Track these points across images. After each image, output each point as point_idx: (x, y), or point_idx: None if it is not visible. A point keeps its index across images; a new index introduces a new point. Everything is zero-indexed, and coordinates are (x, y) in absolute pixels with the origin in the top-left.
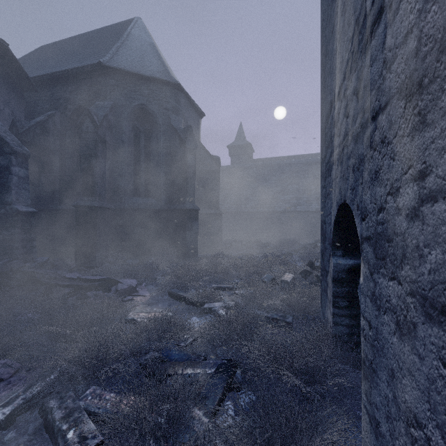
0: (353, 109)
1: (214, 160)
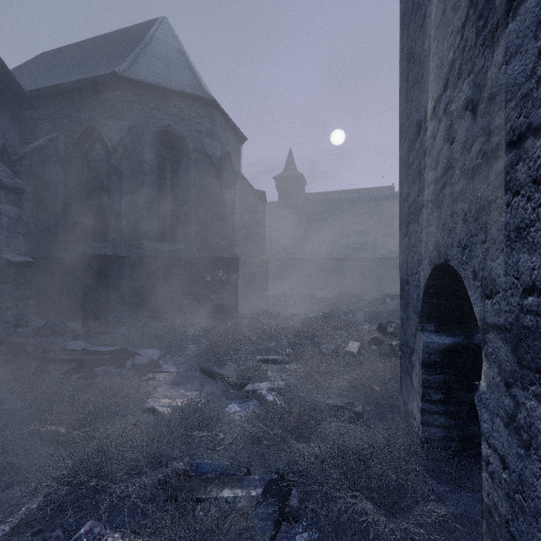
0: (465, 131)
1: (259, 196)
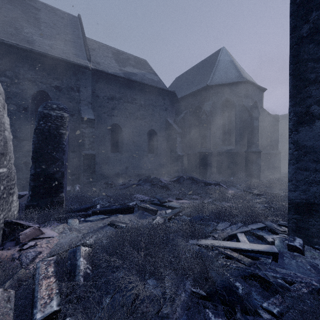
0: None
1: (274, 118)
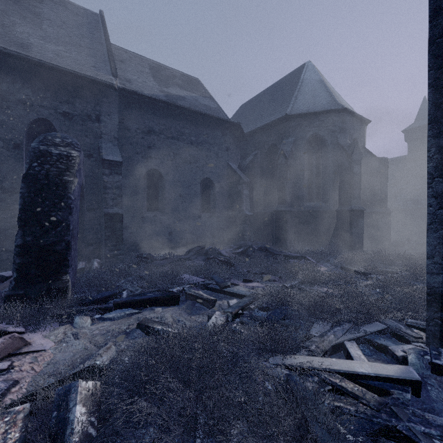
0: None
1: (381, 162)
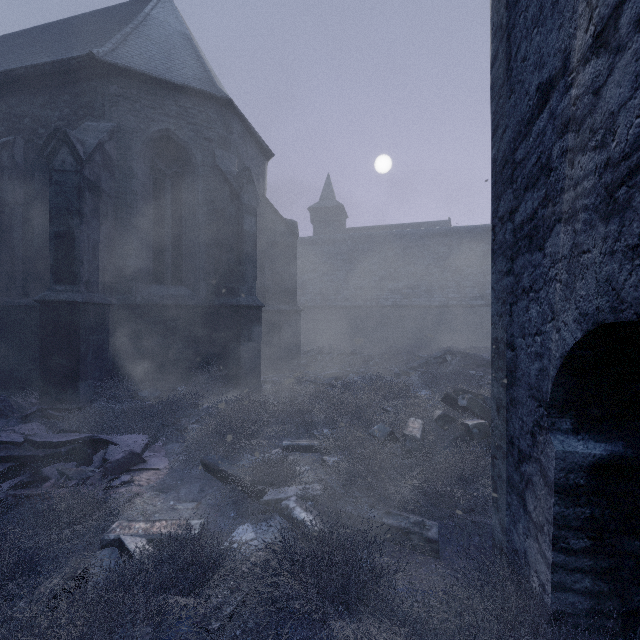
0: None
1: (289, 227)
